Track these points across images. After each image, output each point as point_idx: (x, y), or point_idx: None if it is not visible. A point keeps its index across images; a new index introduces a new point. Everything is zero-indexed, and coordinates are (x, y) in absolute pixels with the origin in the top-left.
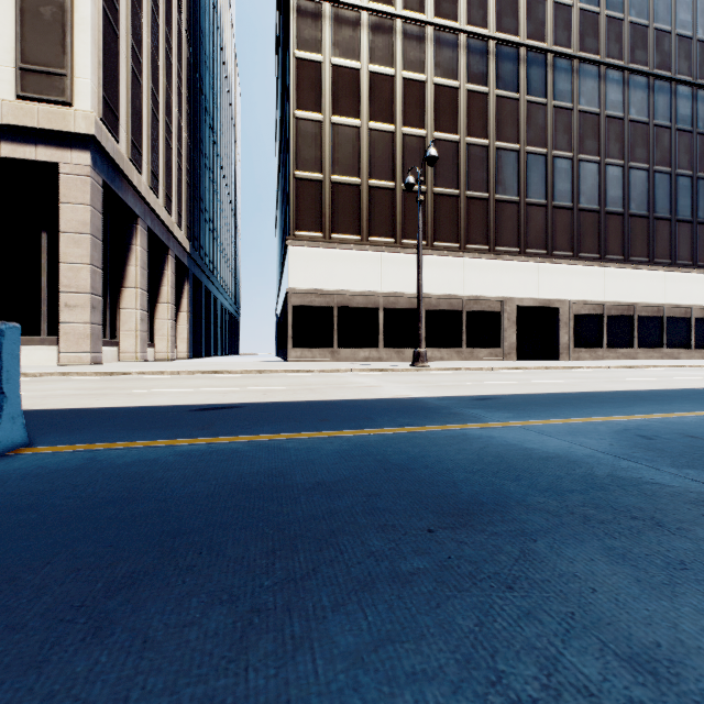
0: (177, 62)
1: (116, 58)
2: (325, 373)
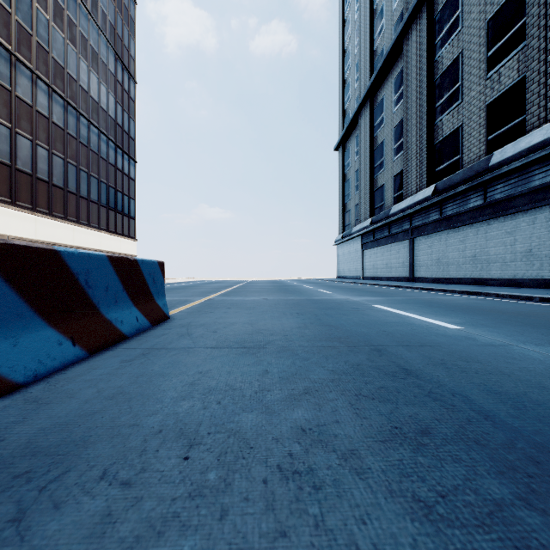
0: None
1: None
2: None
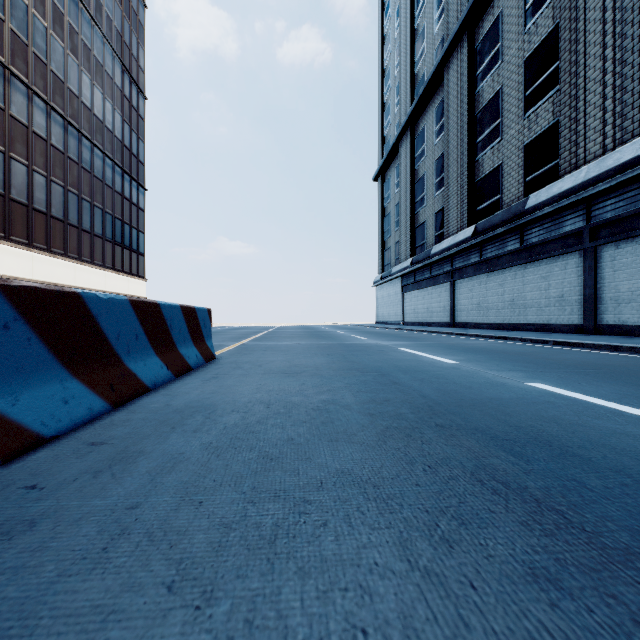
0: None
1: None
2: None
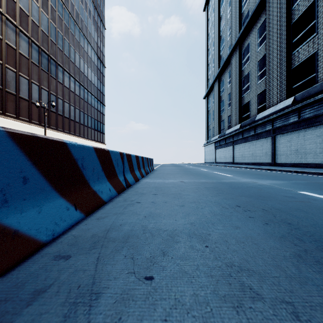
0: None
1: None
2: None
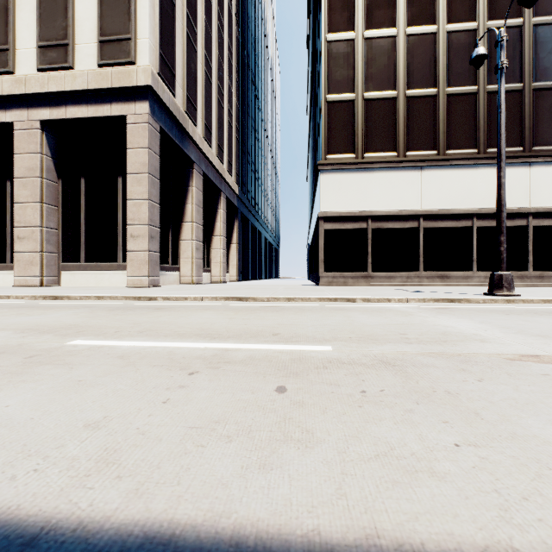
0: (228, 38)
1: (172, 23)
2: (371, 303)
